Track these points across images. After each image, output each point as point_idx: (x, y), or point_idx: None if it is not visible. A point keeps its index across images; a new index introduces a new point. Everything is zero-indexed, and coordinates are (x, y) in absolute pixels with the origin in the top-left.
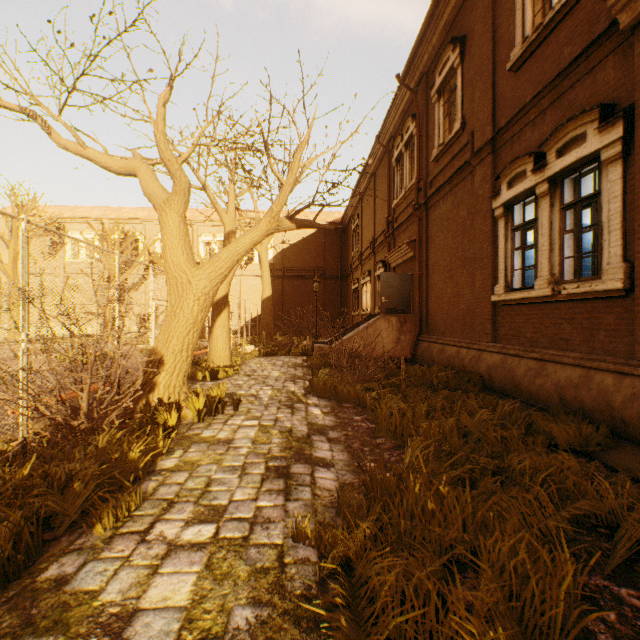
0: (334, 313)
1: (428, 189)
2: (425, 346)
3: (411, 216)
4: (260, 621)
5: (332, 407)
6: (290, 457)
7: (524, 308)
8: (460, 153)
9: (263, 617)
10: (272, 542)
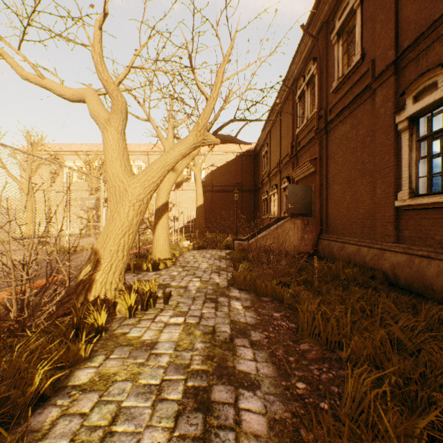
0: (249, 217)
1: (328, 116)
2: (325, 244)
3: (312, 139)
4: None
5: (252, 301)
6: (212, 372)
7: (432, 212)
8: (359, 81)
9: None
10: None
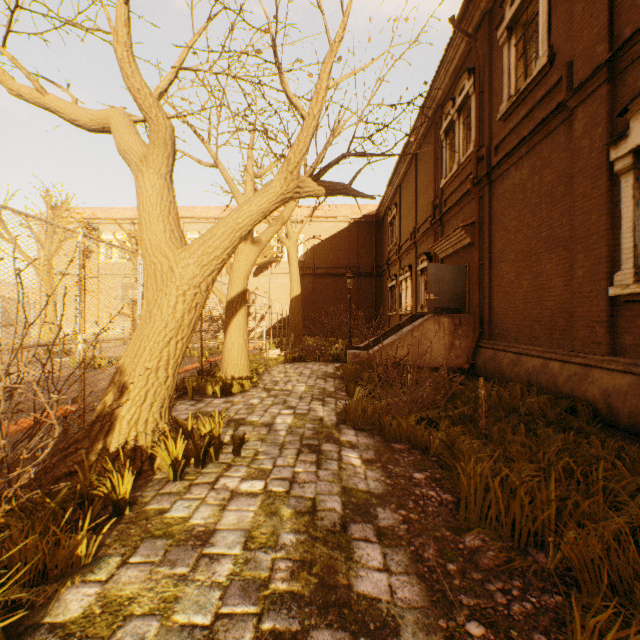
0: (368, 313)
1: (492, 156)
2: (489, 355)
3: (466, 194)
4: None
5: (376, 450)
6: (308, 598)
7: None
8: (545, 98)
9: None
10: None
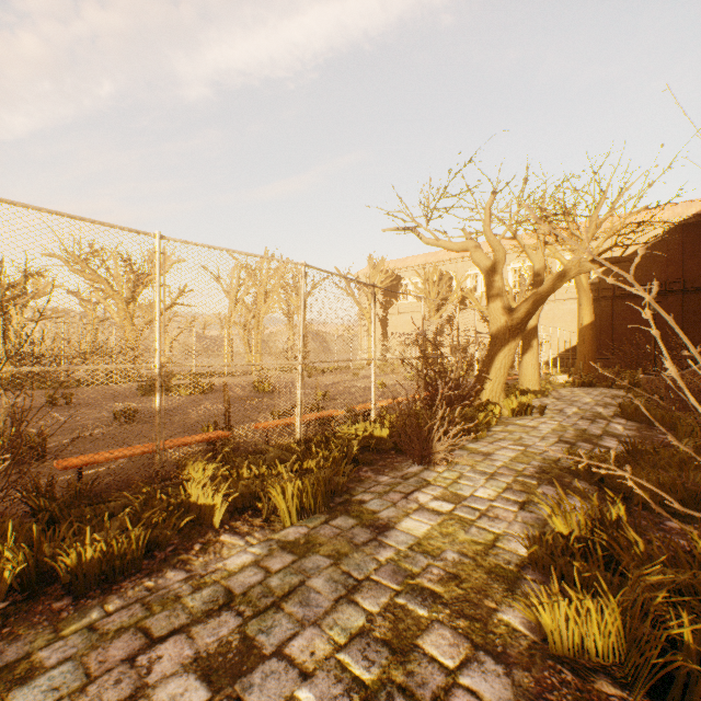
0: (700, 340)
1: None
2: None
3: None
4: (543, 466)
5: (638, 427)
6: (578, 439)
7: None
8: None
9: (545, 466)
10: (554, 456)
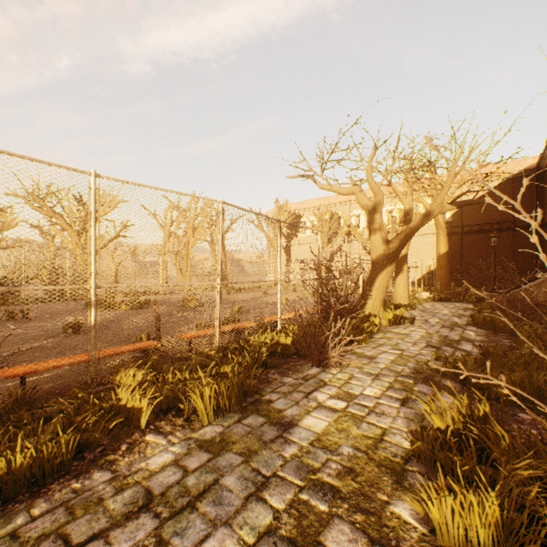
0: (526, 265)
1: None
2: None
3: None
4: (417, 367)
5: (486, 333)
6: (442, 344)
7: None
8: None
9: (418, 367)
10: (425, 358)
